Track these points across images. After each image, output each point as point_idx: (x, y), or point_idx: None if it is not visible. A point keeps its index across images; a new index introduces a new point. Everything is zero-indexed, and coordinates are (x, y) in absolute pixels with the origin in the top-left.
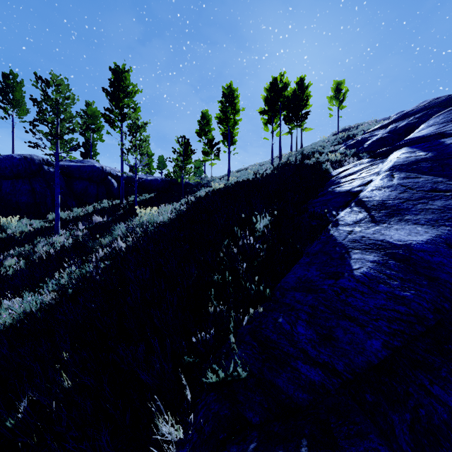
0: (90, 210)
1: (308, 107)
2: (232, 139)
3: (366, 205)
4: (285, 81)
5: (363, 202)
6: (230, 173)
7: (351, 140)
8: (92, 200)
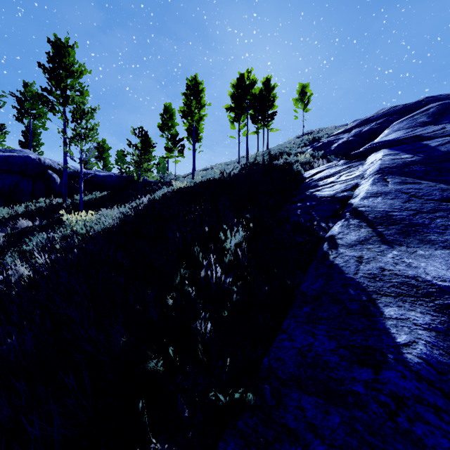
0: (19, 211)
1: (274, 108)
2: (198, 136)
3: (367, 216)
4: (252, 78)
5: (360, 212)
6: (195, 171)
7: (317, 143)
8: (26, 199)
